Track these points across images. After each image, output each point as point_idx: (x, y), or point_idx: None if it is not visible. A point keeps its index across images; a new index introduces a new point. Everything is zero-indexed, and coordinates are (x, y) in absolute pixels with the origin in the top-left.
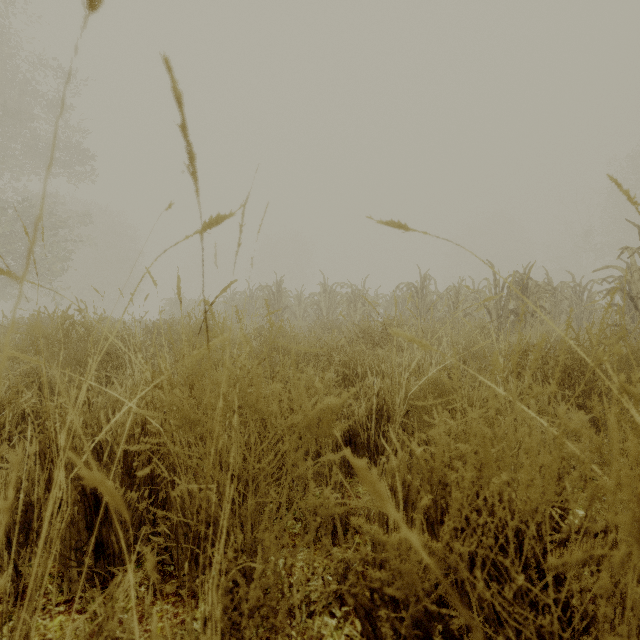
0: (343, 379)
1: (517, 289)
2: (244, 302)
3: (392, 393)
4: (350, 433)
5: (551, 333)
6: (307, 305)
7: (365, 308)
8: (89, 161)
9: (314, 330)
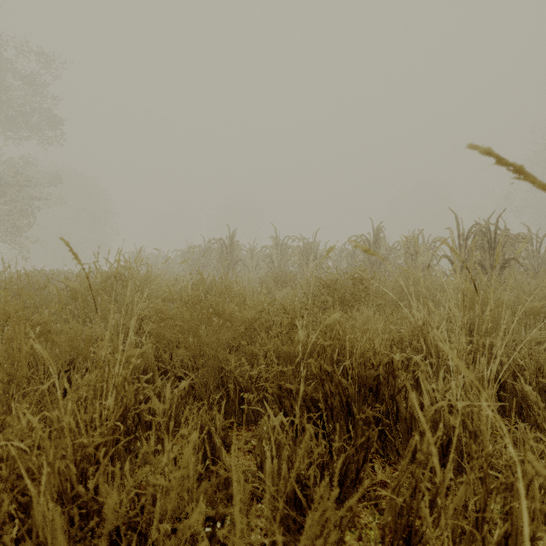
0: (320, 382)
1: (483, 239)
2: (199, 255)
3: (416, 410)
4: None
5: None
6: (259, 258)
7: (317, 260)
8: (58, 125)
9: (266, 283)
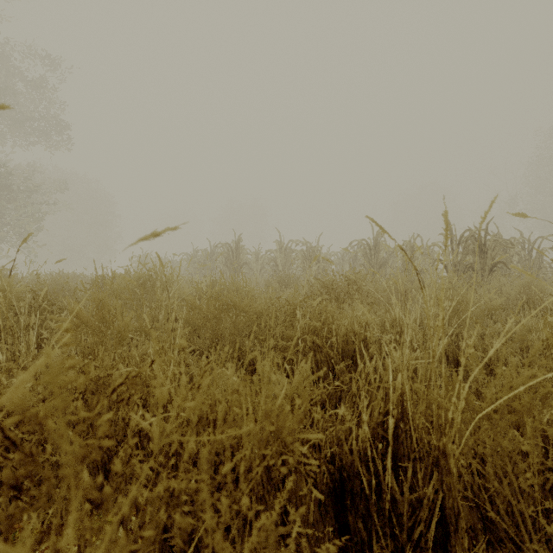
0: (313, 352)
1: (474, 244)
2: (205, 259)
3: (381, 372)
4: (342, 473)
5: (531, 288)
6: (264, 262)
7: (320, 264)
8: (65, 131)
9: (271, 285)
